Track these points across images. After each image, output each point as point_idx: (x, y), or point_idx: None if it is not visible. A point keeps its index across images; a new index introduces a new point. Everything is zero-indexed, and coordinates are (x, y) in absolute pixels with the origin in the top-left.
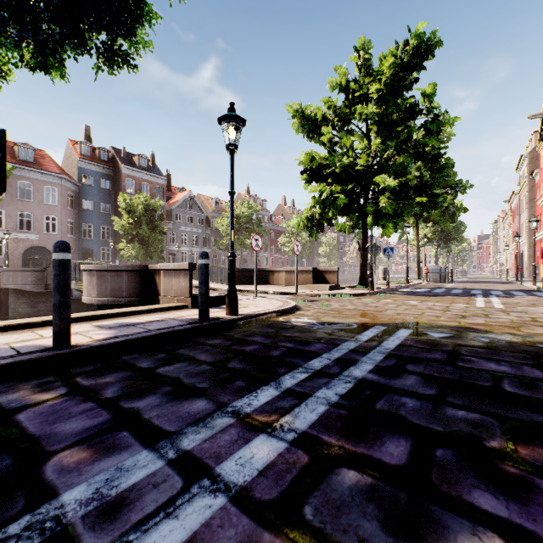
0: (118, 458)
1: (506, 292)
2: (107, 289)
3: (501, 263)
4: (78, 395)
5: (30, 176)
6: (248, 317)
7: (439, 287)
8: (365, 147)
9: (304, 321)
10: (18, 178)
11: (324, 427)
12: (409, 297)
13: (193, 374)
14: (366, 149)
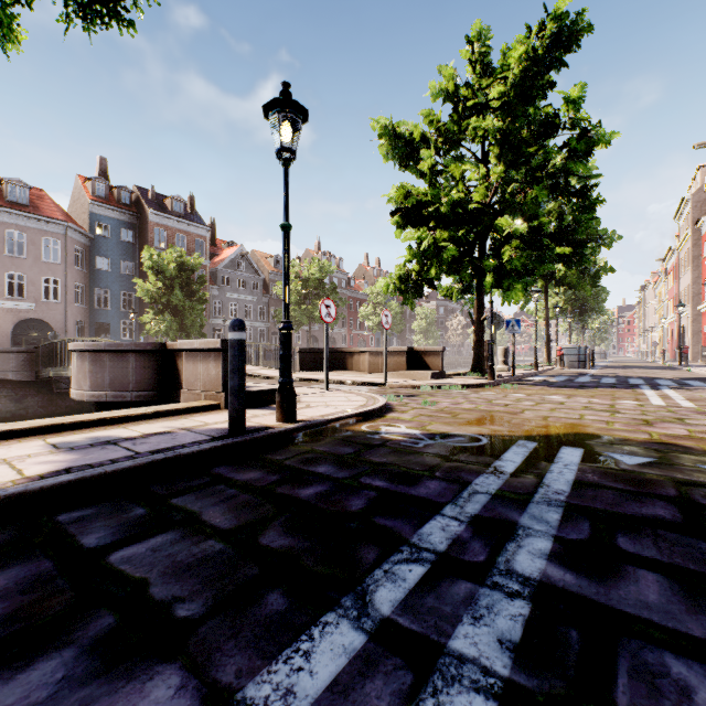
0: None
1: (679, 381)
2: (105, 379)
3: (655, 342)
4: None
5: (22, 224)
6: (311, 426)
7: (580, 374)
8: (482, 177)
9: (400, 431)
10: (5, 226)
11: None
12: (547, 389)
13: (179, 569)
14: (482, 181)
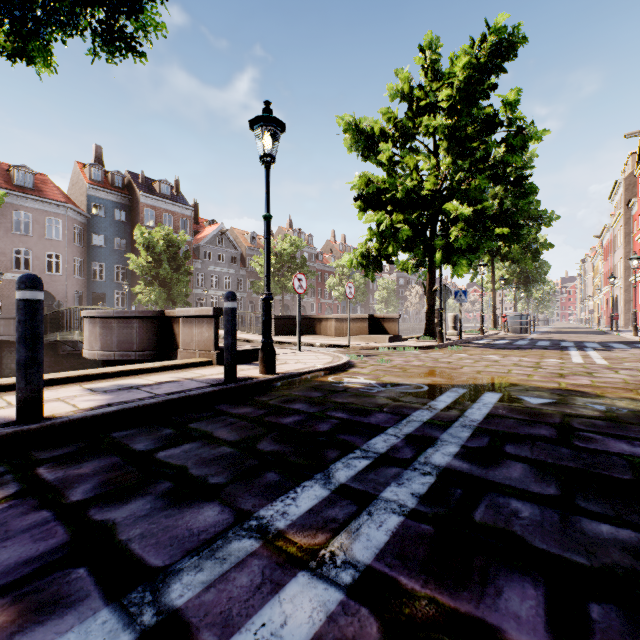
0: (55, 627)
1: (604, 344)
2: (113, 341)
3: (592, 310)
4: (30, 498)
5: (28, 205)
6: (288, 377)
7: (520, 338)
8: (432, 167)
9: (359, 381)
10: (14, 207)
11: (400, 557)
12: (487, 350)
13: (206, 461)
14: (433, 170)
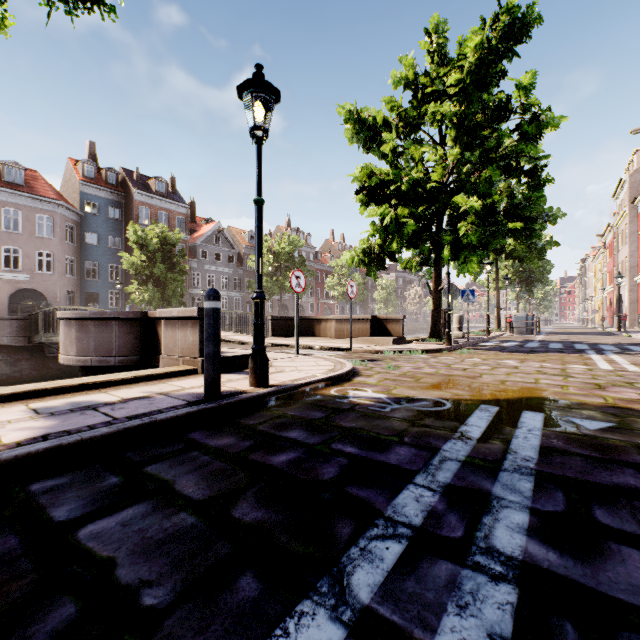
0: None
1: (620, 346)
2: (90, 345)
3: (595, 310)
4: None
5: (18, 202)
6: (282, 390)
7: (528, 339)
8: (439, 158)
9: (367, 395)
10: (2, 204)
11: None
12: (500, 354)
13: (149, 547)
14: (440, 162)
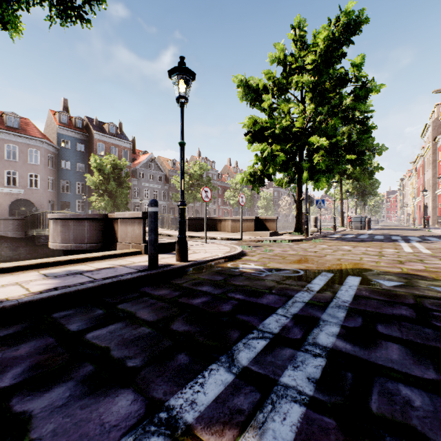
0: None
1: (422, 238)
2: (70, 236)
3: (409, 213)
4: None
5: (15, 140)
6: (197, 264)
7: (361, 233)
8: (301, 111)
9: (251, 267)
10: (5, 142)
11: None
12: (340, 242)
13: (126, 342)
14: (301, 114)
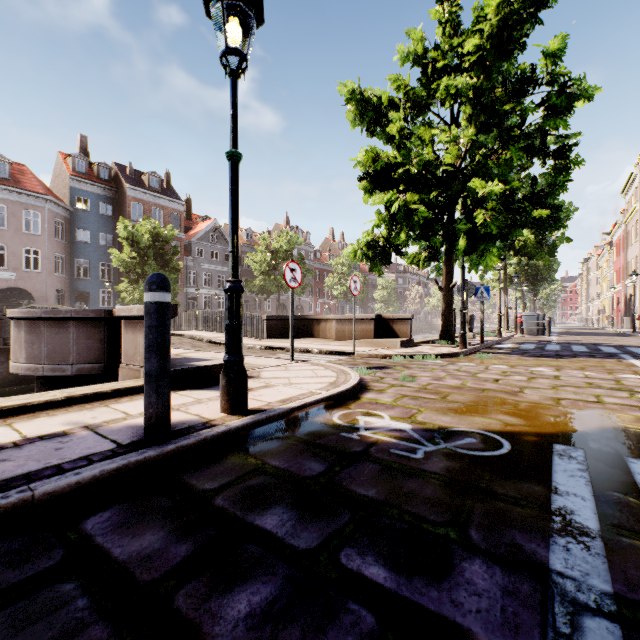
0: None
1: None
2: (42, 350)
3: (603, 310)
4: None
5: (3, 197)
6: (266, 419)
7: (544, 341)
8: (453, 138)
9: (384, 424)
10: None
11: None
12: (525, 359)
13: None
14: (452, 144)
